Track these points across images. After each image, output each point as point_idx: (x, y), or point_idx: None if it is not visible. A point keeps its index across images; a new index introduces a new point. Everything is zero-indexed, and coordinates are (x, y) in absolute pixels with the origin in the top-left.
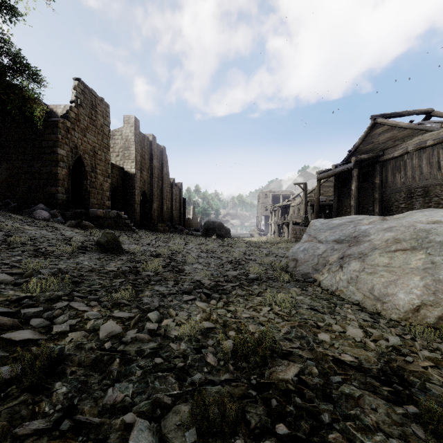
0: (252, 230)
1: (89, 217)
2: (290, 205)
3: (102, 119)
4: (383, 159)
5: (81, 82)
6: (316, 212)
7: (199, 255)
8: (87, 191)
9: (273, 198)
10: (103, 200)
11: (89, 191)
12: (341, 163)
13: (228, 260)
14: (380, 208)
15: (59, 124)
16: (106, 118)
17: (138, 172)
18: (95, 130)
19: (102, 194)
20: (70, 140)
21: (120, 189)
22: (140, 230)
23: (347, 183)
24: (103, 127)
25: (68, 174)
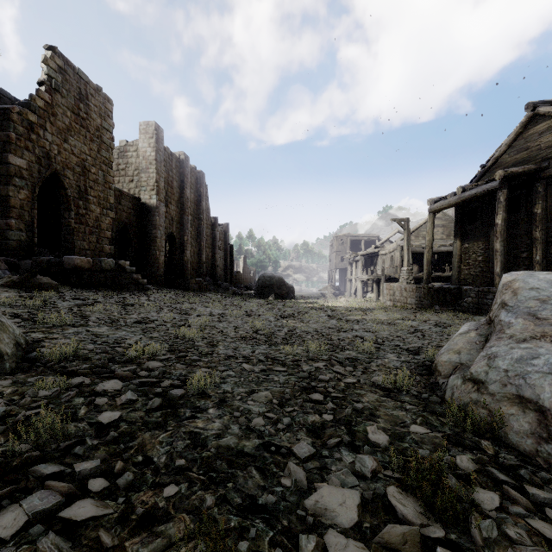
0: (323, 288)
1: (63, 270)
2: (378, 253)
3: (98, 119)
4: (550, 174)
5: (58, 54)
6: (428, 261)
7: (232, 355)
8: (70, 228)
9: (351, 244)
10: (100, 243)
11: (74, 228)
12: (472, 183)
13: (302, 374)
14: (543, 255)
15: (13, 115)
16: (105, 119)
17: (162, 204)
18: (86, 134)
19: (98, 234)
20: (37, 145)
21: (134, 229)
22: (160, 290)
23: (479, 216)
24: (100, 132)
25: (31, 198)
